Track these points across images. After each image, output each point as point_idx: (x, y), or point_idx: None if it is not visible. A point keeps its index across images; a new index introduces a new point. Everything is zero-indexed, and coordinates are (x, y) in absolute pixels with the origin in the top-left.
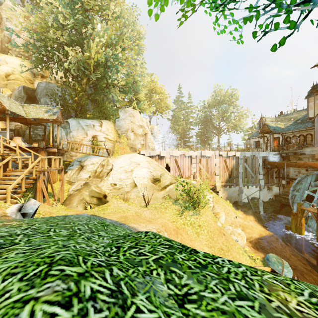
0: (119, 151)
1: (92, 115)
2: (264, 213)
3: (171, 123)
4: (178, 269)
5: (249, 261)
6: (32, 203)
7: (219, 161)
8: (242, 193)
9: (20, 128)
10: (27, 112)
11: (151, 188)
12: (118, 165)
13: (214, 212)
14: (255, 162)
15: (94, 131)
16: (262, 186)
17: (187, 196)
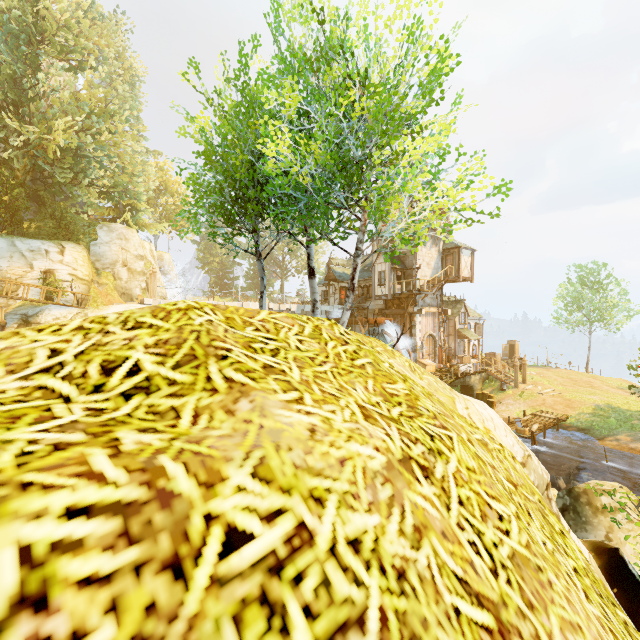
0: (99, 300)
1: (34, 228)
2: None
3: (199, 250)
4: None
5: None
6: None
7: None
8: None
9: None
10: None
11: None
12: None
13: None
14: None
15: (48, 262)
16: None
17: None
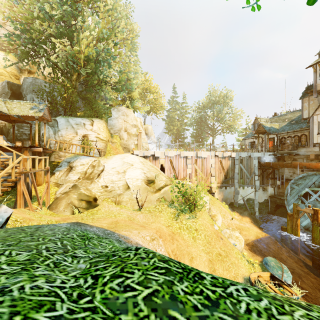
0: (111, 152)
1: (82, 113)
2: (259, 214)
3: (166, 123)
4: (180, 313)
5: (248, 266)
6: (2, 211)
7: (215, 162)
8: (237, 194)
9: (4, 126)
10: (10, 108)
11: (145, 190)
12: (110, 166)
13: (211, 215)
14: (251, 162)
15: (85, 130)
16: (257, 187)
17: (183, 198)
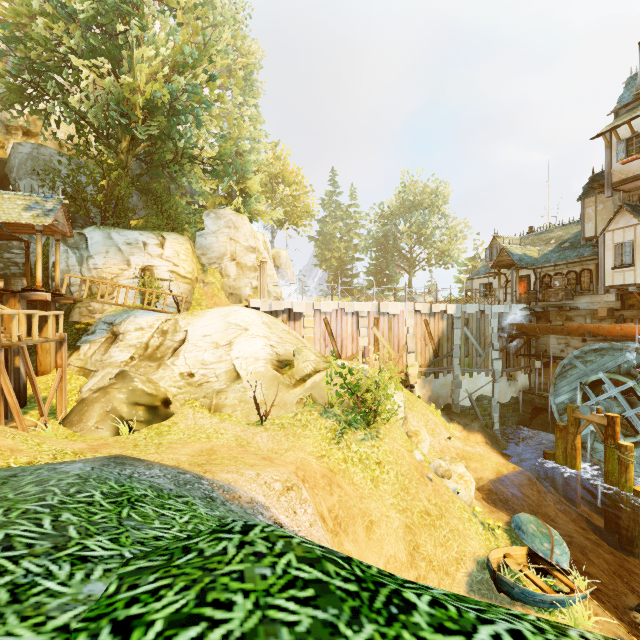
0: (204, 302)
1: (142, 221)
2: (501, 427)
3: (316, 246)
4: None
5: (484, 534)
6: None
7: (415, 323)
8: (459, 388)
9: None
10: None
11: (272, 381)
12: (199, 332)
13: (407, 431)
14: (485, 324)
15: (146, 257)
16: (498, 373)
17: (352, 398)
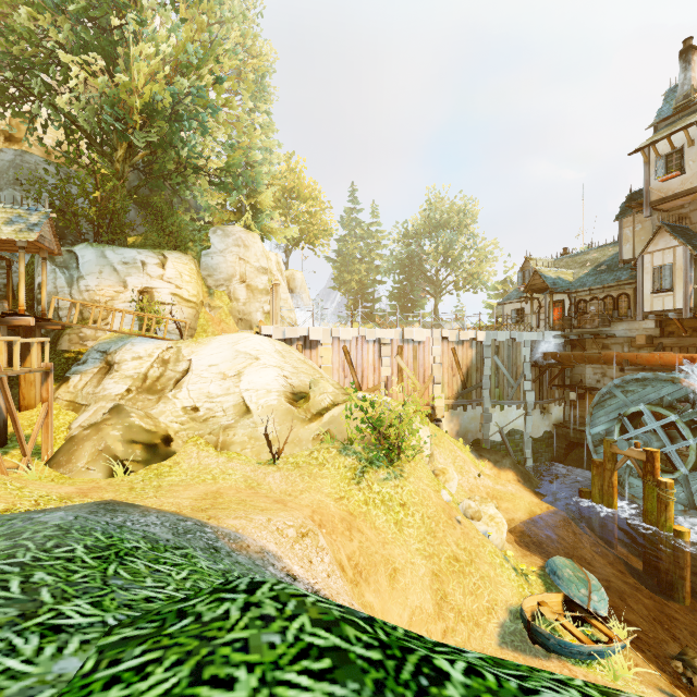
0: (210, 328)
1: (141, 238)
2: (533, 463)
3: (335, 268)
4: None
5: (517, 581)
6: None
7: (442, 352)
8: (489, 422)
9: None
10: None
11: (286, 415)
12: (204, 361)
13: (434, 469)
14: (516, 353)
15: (145, 279)
16: (531, 406)
17: (374, 434)
